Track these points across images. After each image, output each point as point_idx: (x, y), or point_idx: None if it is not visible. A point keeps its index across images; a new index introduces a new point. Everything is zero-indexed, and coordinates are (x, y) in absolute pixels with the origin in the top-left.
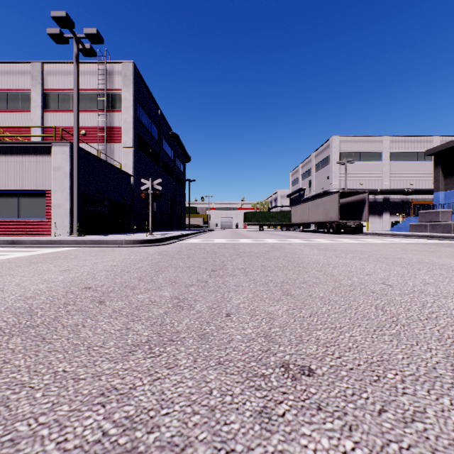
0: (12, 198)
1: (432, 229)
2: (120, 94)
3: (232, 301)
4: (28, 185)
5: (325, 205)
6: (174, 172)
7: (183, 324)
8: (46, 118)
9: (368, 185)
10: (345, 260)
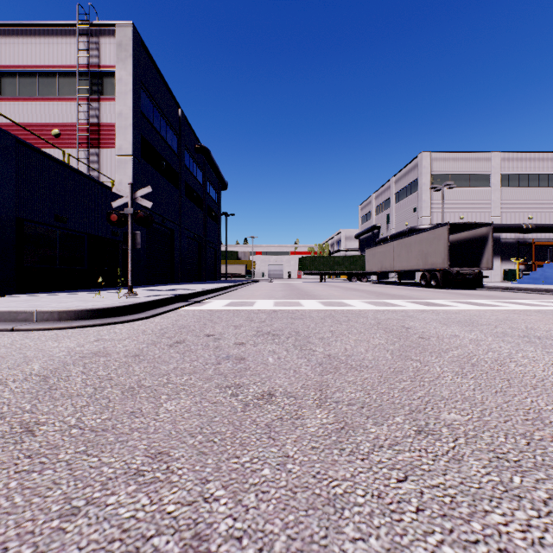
0: None
1: None
2: (113, 74)
3: None
4: None
5: (422, 245)
6: (204, 201)
7: None
8: None
9: (471, 219)
10: None
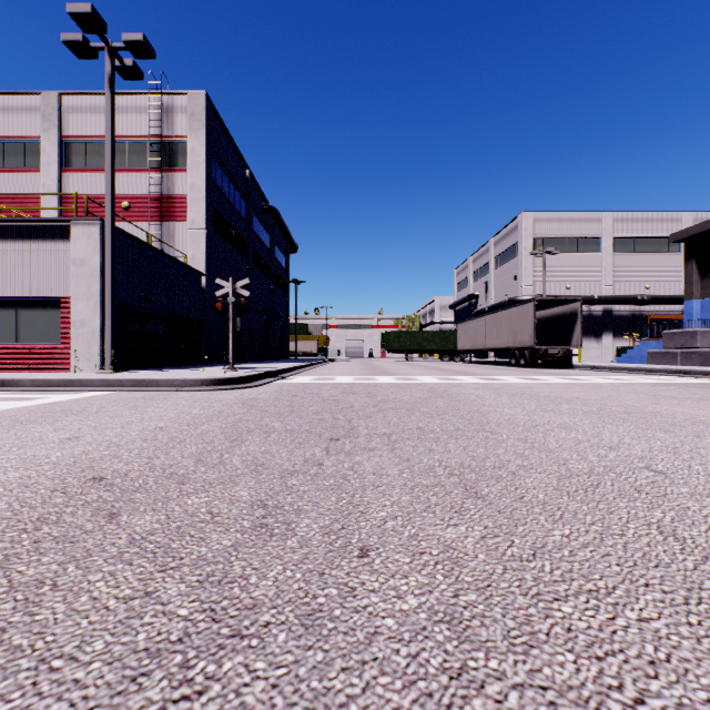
0: (6, 311)
1: (685, 360)
2: (185, 144)
3: (370, 512)
4: (31, 289)
5: (512, 321)
6: (272, 268)
7: (268, 580)
8: (66, 182)
9: (579, 289)
10: (560, 417)
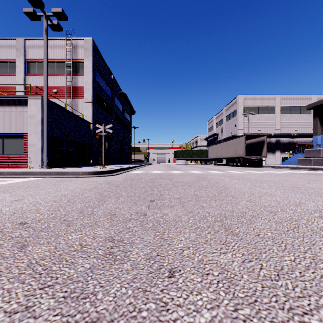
0: None
1: (315, 163)
2: (83, 63)
3: (173, 244)
4: (9, 129)
5: (234, 145)
6: (123, 121)
7: (110, 296)
8: (27, 80)
9: (264, 131)
10: (264, 189)
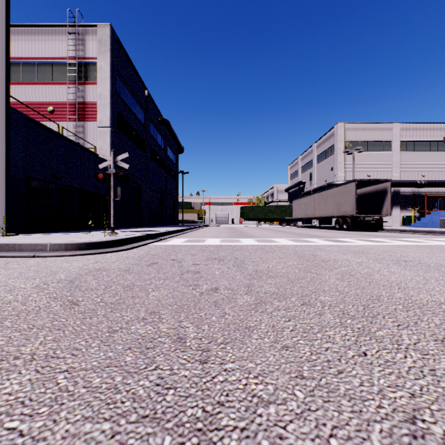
0: None
1: None
2: (95, 64)
3: None
4: None
5: (336, 197)
6: (165, 162)
7: None
8: None
9: (376, 177)
10: None
